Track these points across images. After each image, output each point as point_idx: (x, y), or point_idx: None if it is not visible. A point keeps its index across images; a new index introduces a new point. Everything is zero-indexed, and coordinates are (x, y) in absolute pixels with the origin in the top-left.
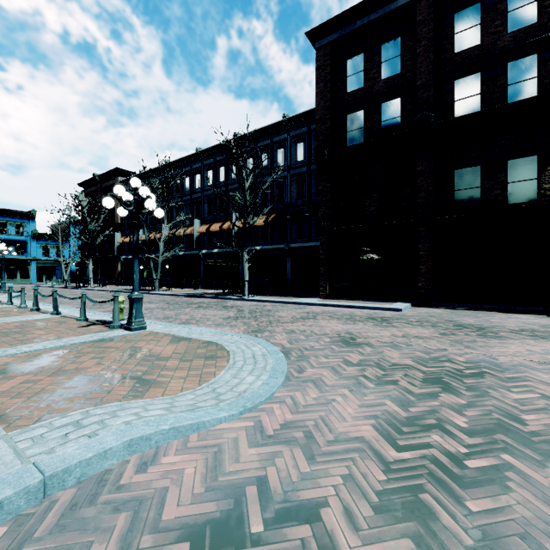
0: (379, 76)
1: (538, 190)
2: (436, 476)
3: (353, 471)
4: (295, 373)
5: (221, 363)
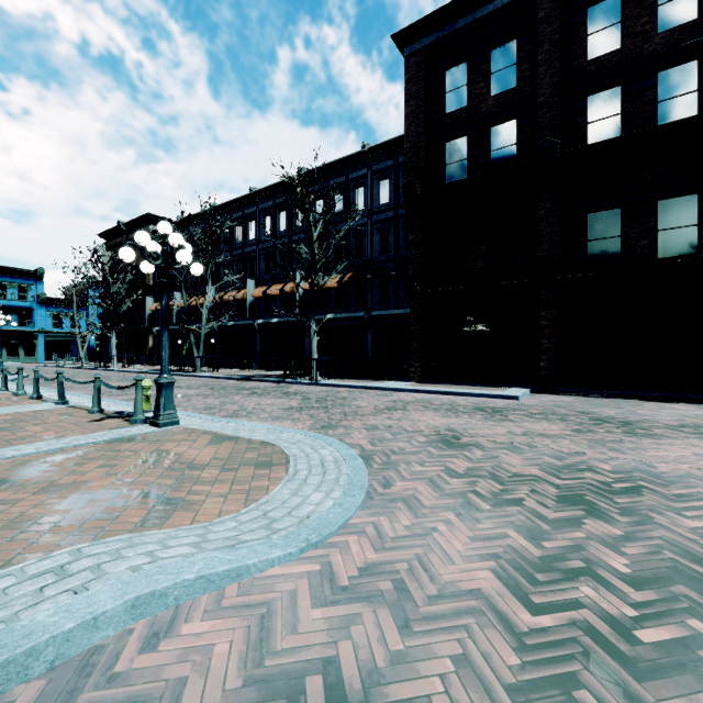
0: (488, 91)
1: (698, 240)
2: (595, 658)
3: (469, 648)
4: (379, 488)
5: (277, 472)
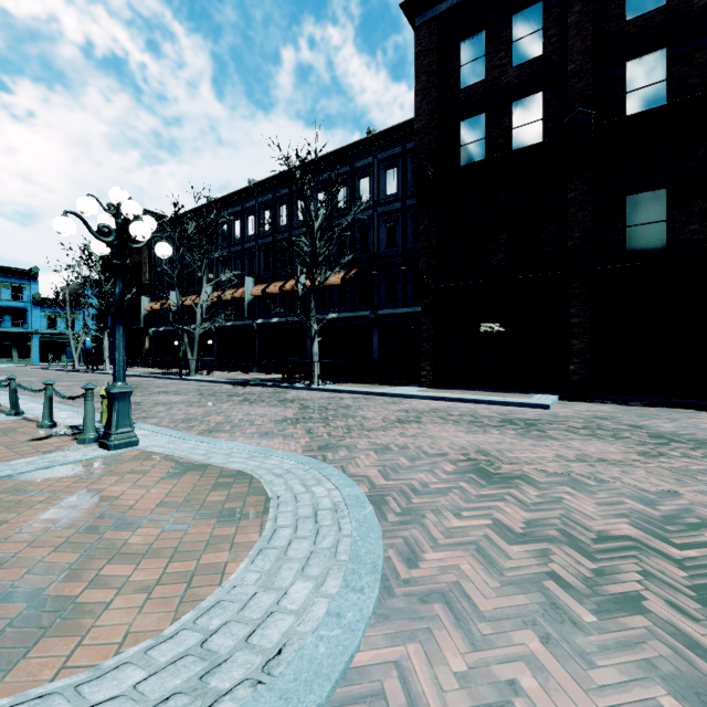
0: (509, 61)
1: None
2: None
3: None
4: (400, 565)
5: (247, 531)
